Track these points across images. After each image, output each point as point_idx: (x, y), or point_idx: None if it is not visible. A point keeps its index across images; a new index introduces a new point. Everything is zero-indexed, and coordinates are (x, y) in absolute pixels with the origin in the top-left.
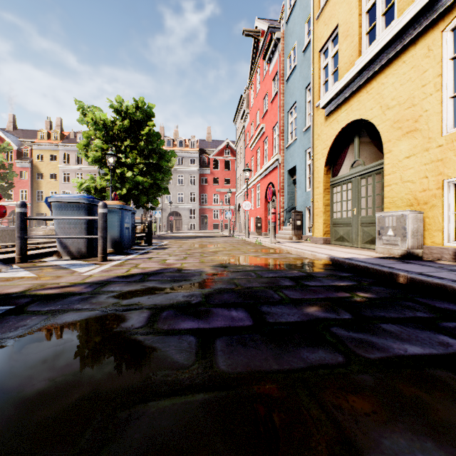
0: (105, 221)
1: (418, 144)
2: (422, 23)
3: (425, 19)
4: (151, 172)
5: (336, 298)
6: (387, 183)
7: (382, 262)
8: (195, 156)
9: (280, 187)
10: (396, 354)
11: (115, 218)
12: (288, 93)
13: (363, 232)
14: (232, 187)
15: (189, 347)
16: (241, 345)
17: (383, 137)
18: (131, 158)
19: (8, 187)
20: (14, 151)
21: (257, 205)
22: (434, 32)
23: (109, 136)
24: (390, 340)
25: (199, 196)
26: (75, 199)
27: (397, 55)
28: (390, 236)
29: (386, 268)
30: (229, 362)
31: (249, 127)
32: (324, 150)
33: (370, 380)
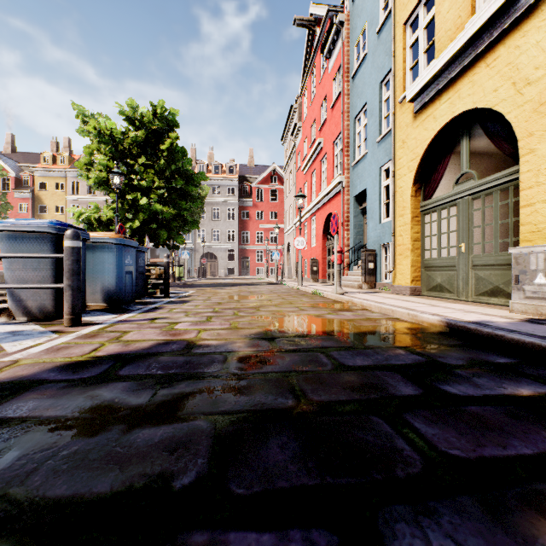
0: (76, 260)
1: None
2: None
3: None
4: (174, 200)
5: None
6: (527, 201)
7: None
8: (234, 184)
9: (344, 219)
10: None
11: (109, 258)
12: (355, 93)
13: (476, 279)
14: (280, 223)
15: None
16: None
17: (519, 129)
18: (146, 180)
19: None
20: (11, 178)
21: (312, 244)
22: None
23: (118, 151)
24: None
25: (239, 233)
26: (34, 226)
27: None
28: (541, 286)
29: None
30: None
31: (302, 145)
32: (412, 162)
33: None
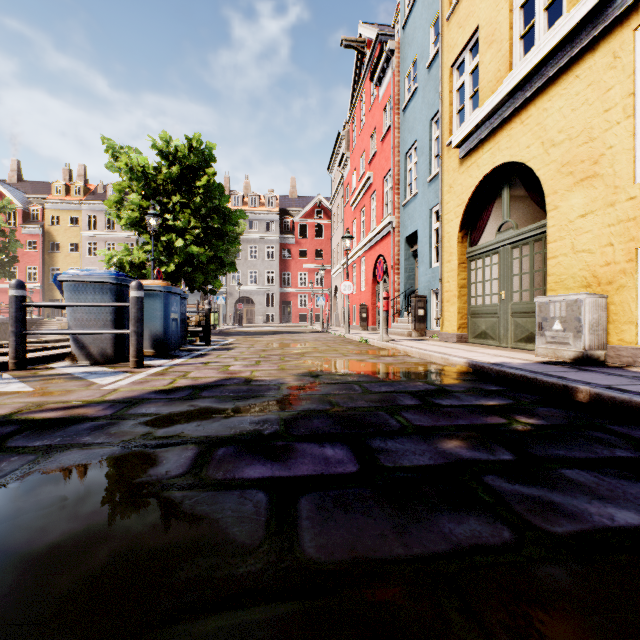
0: (140, 309)
1: (599, 197)
2: (605, 19)
3: (610, 12)
4: (211, 241)
5: (486, 425)
6: (552, 254)
7: (548, 369)
8: (274, 218)
9: (394, 262)
10: (598, 525)
11: (157, 305)
12: (405, 128)
13: (515, 326)
14: (326, 263)
15: (255, 512)
16: (340, 508)
17: (546, 187)
18: (182, 220)
19: (9, 262)
20: (19, 211)
21: (361, 287)
22: (624, 31)
23: (151, 189)
24: (583, 500)
25: (280, 275)
26: (97, 277)
27: (566, 67)
28: (557, 332)
29: (556, 378)
30: (320, 540)
31: (350, 178)
32: (458, 208)
33: (563, 576)
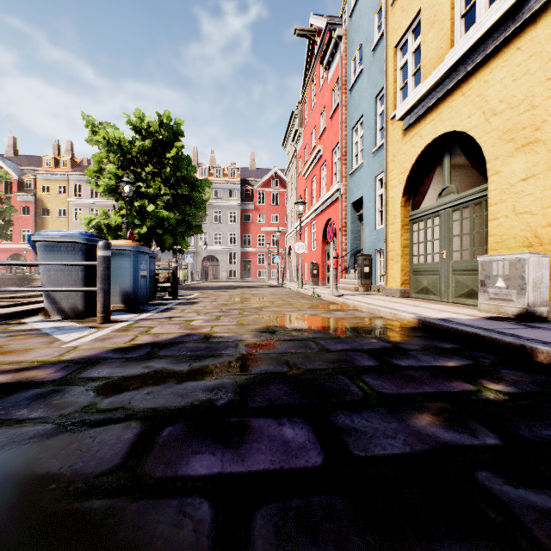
0: (107, 267)
1: (541, 161)
2: None
3: None
4: (179, 206)
5: (454, 393)
6: (493, 216)
7: (497, 326)
8: (236, 187)
9: (342, 225)
10: None
11: (127, 263)
12: (352, 105)
13: (455, 282)
14: (281, 226)
15: (194, 541)
16: (306, 533)
17: (487, 153)
18: (153, 187)
19: (5, 225)
20: (14, 181)
21: (312, 247)
22: None
23: (126, 160)
24: None
25: (241, 236)
26: (68, 237)
27: (507, 40)
28: (500, 289)
29: (511, 337)
30: None
31: (303, 151)
32: (402, 175)
33: None
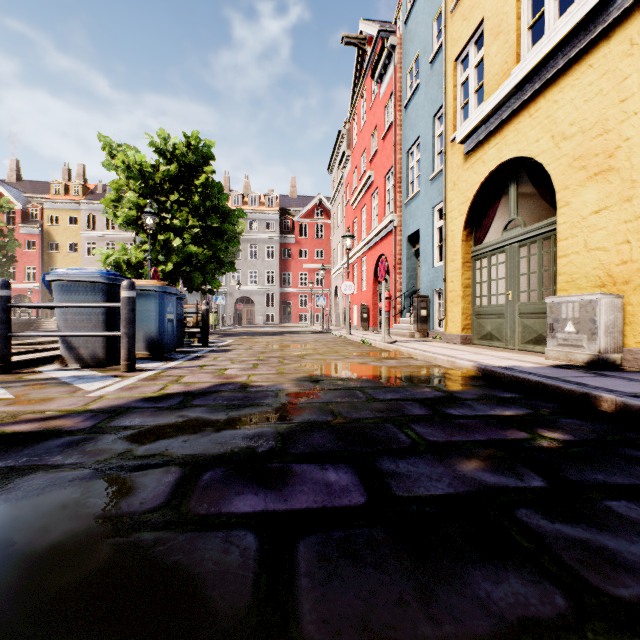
0: (132, 310)
1: (614, 192)
2: (622, 4)
3: None
4: (209, 240)
5: (506, 441)
6: (563, 252)
7: (563, 374)
8: (274, 218)
9: (396, 261)
10: None
11: (152, 305)
12: (407, 125)
13: (522, 327)
14: (326, 263)
15: (241, 564)
16: (347, 557)
17: (556, 182)
18: (180, 219)
19: (7, 261)
20: (17, 211)
21: (362, 287)
22: None
23: (148, 187)
24: None
25: (280, 275)
26: (87, 276)
27: (579, 56)
28: (570, 334)
29: (575, 385)
30: (323, 611)
31: (351, 176)
32: (463, 205)
33: None
